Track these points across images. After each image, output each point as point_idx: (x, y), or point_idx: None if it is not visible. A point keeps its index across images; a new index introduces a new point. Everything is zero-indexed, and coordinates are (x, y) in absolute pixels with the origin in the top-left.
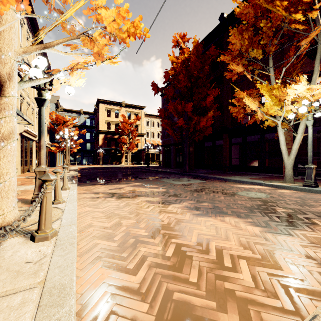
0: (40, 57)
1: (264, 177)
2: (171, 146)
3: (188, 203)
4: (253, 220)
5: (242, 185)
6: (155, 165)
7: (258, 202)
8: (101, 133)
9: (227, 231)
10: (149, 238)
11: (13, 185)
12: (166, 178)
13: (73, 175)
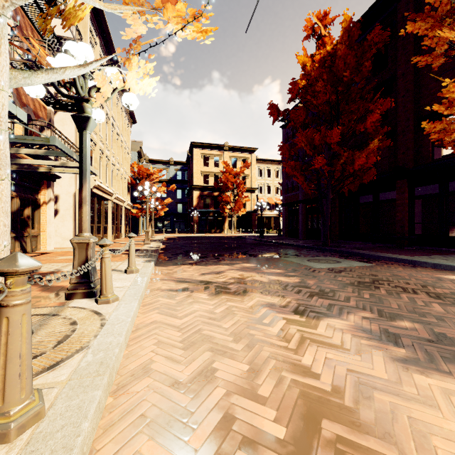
0: (80, 44)
1: None
2: (298, 205)
3: (361, 318)
4: None
5: None
6: (272, 235)
7: None
8: (196, 189)
9: None
10: None
11: None
12: (294, 256)
13: (154, 248)
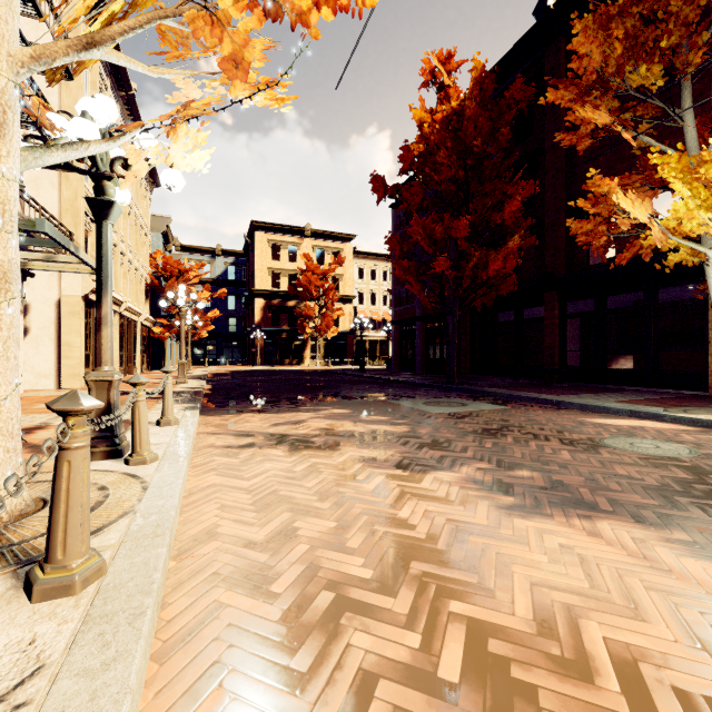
0: (99, 97)
1: (660, 399)
2: (415, 323)
3: (476, 469)
4: (691, 535)
5: (606, 420)
6: (378, 367)
7: (676, 473)
8: (259, 296)
9: (625, 579)
10: (377, 594)
11: (9, 419)
12: (406, 397)
13: (195, 389)
